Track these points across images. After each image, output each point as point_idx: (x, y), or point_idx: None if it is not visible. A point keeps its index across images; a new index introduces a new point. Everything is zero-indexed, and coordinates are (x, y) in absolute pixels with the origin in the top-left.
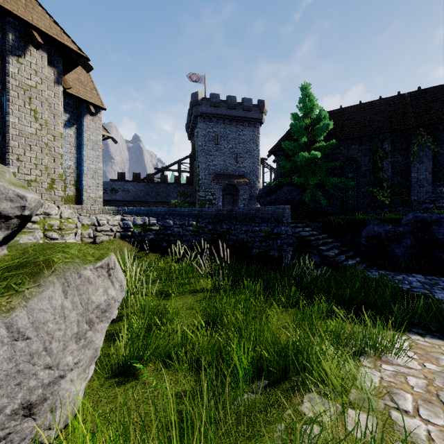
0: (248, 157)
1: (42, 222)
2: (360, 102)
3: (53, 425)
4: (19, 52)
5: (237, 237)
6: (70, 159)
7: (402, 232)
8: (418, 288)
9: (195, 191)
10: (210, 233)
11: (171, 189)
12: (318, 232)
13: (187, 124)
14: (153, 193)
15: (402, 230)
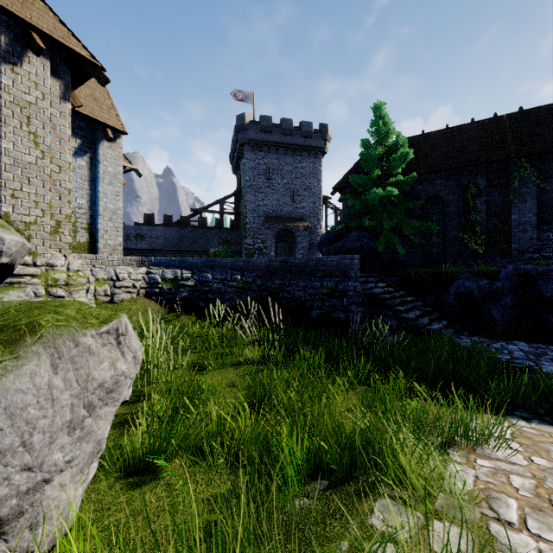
0: (307, 196)
1: (44, 275)
2: (447, 126)
3: (33, 547)
4: (15, 59)
5: (293, 295)
6: (82, 196)
7: (500, 289)
8: (521, 360)
9: (242, 237)
10: (259, 290)
11: (211, 235)
12: (394, 289)
13: (231, 154)
14: (189, 241)
15: (499, 286)
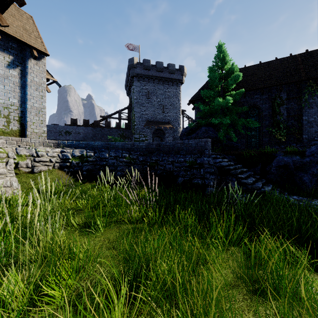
0: (172, 109)
1: None
2: (260, 62)
3: None
4: None
5: (164, 167)
6: (14, 97)
7: (309, 162)
8: None
9: (132, 134)
10: (141, 164)
11: (113, 132)
12: (233, 163)
13: (126, 83)
14: (99, 135)
15: (308, 160)
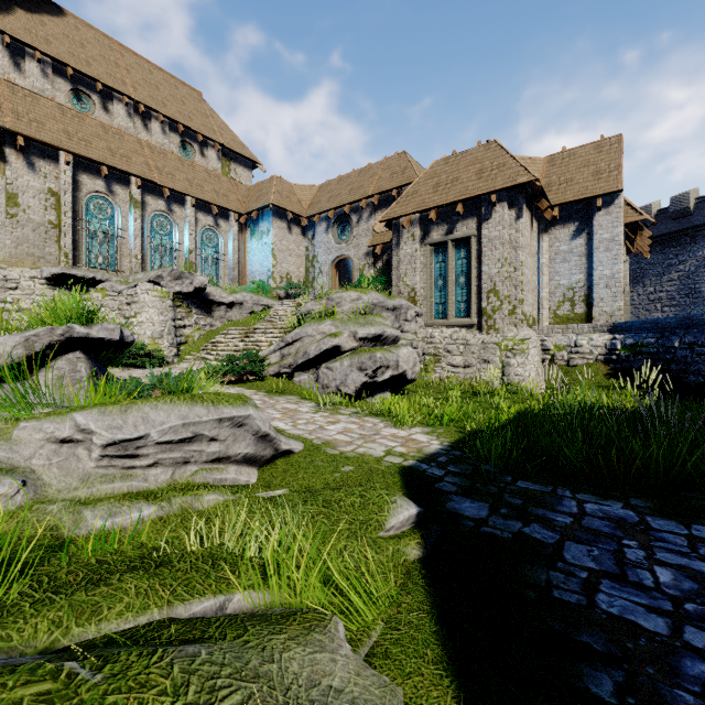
0: None
1: (500, 343)
2: None
3: (345, 389)
4: (488, 216)
5: None
6: (579, 272)
7: None
8: None
9: None
10: None
11: None
12: None
13: None
14: None
15: None
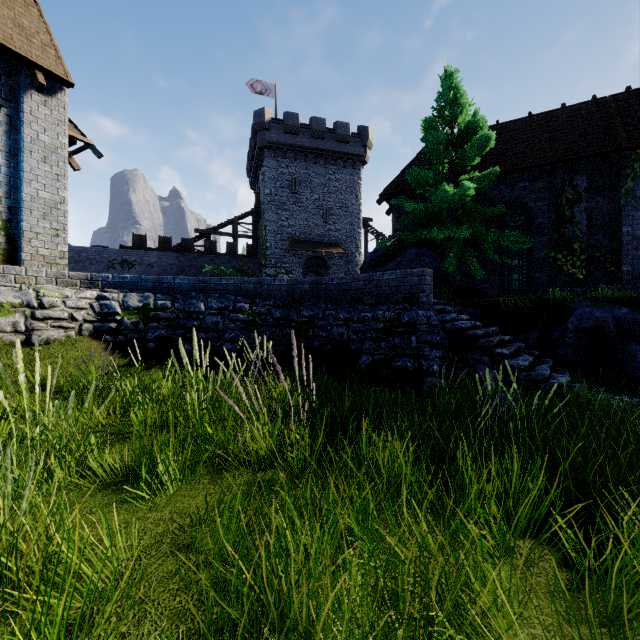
0: (343, 215)
1: None
2: (529, 113)
3: None
4: None
5: (329, 333)
6: None
7: None
8: None
9: (261, 266)
10: (277, 325)
11: (222, 263)
12: (481, 323)
13: (248, 163)
14: (192, 270)
15: None
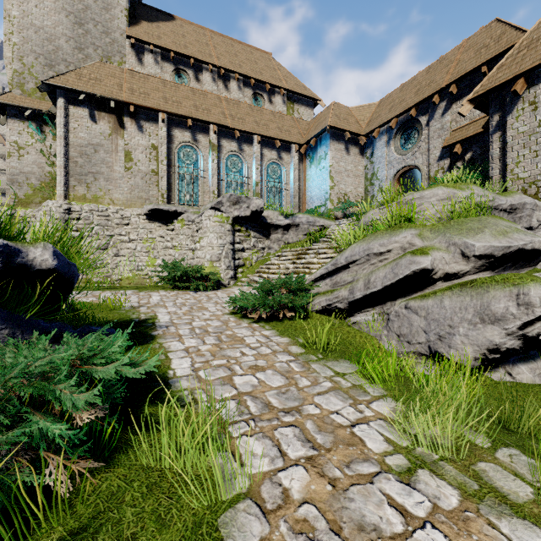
0: None
1: None
2: None
3: (449, 353)
4: None
5: None
6: None
7: None
8: None
9: None
10: None
11: None
12: None
13: None
14: None
15: None
